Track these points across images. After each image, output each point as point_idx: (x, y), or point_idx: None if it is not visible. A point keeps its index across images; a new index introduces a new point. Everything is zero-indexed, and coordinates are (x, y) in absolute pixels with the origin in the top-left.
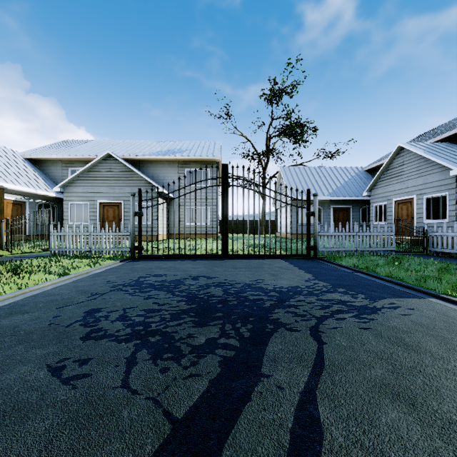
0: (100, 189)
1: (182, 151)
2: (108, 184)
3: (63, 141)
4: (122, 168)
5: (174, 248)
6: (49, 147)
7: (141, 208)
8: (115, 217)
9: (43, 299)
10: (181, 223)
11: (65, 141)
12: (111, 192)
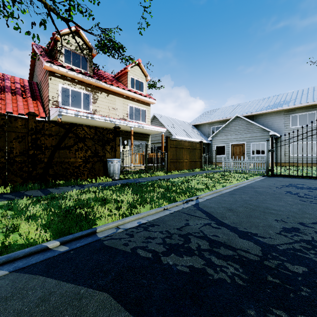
0: (231, 137)
1: (287, 102)
2: (236, 133)
3: (205, 112)
4: (245, 122)
5: (297, 171)
6: (200, 117)
7: (272, 147)
8: (240, 152)
9: (256, 186)
10: (287, 154)
11: (206, 112)
12: (237, 138)
